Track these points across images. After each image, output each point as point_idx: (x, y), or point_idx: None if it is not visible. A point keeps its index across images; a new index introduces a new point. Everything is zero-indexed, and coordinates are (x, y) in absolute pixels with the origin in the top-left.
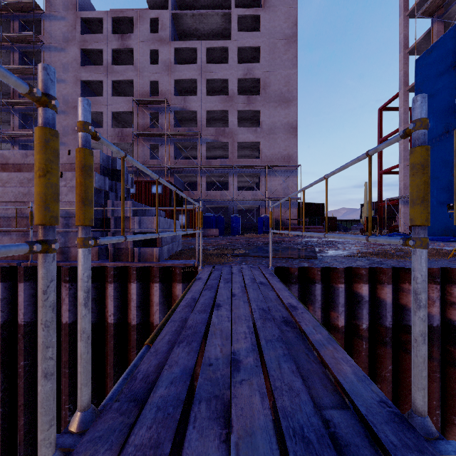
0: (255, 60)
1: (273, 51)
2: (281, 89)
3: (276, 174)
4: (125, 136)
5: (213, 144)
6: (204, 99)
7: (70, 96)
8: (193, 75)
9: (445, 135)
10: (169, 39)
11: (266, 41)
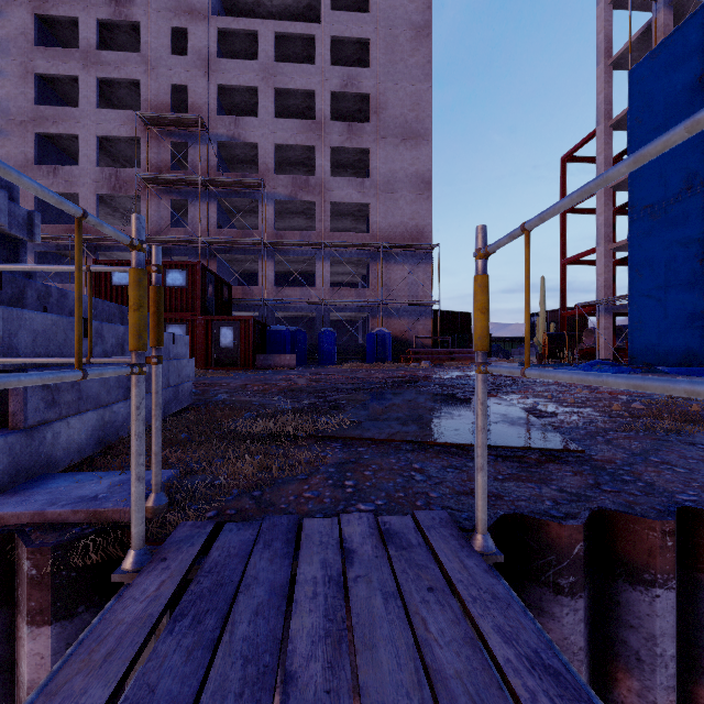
0: (361, 65)
1: (393, 49)
2: (405, 115)
3: (397, 261)
4: (124, 183)
5: (288, 206)
6: (272, 124)
7: (12, 102)
8: (251, 79)
9: (685, 193)
10: (207, 11)
11: (379, 31)
